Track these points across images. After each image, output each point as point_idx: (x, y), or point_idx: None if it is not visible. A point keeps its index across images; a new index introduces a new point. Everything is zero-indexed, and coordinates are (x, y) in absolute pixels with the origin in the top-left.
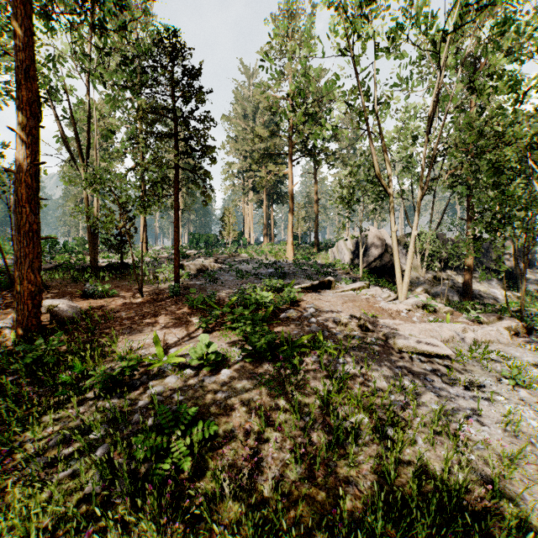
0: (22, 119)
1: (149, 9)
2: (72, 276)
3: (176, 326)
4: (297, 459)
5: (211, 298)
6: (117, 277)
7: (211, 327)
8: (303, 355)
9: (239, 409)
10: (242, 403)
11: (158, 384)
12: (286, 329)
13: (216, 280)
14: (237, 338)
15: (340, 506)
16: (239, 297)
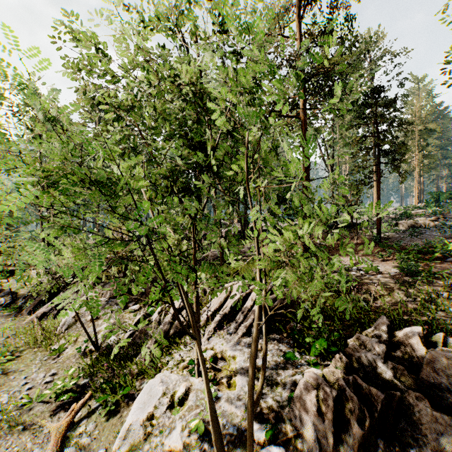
0: (304, 169)
1: (376, 39)
2: (325, 230)
3: (367, 256)
4: (391, 306)
5: (396, 244)
6: (348, 231)
7: (387, 259)
8: (439, 280)
9: (376, 287)
10: (379, 286)
11: (346, 273)
12: (443, 267)
13: (420, 234)
14: (399, 266)
15: (395, 316)
16: (415, 244)
